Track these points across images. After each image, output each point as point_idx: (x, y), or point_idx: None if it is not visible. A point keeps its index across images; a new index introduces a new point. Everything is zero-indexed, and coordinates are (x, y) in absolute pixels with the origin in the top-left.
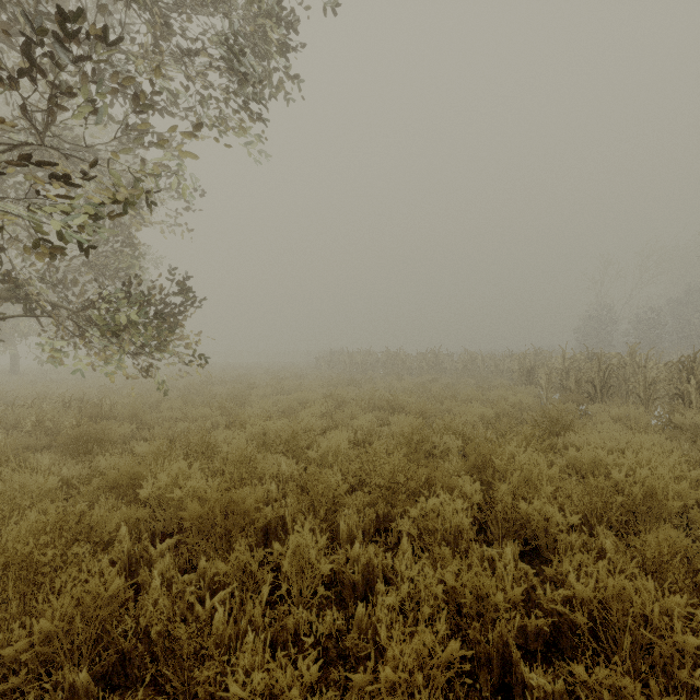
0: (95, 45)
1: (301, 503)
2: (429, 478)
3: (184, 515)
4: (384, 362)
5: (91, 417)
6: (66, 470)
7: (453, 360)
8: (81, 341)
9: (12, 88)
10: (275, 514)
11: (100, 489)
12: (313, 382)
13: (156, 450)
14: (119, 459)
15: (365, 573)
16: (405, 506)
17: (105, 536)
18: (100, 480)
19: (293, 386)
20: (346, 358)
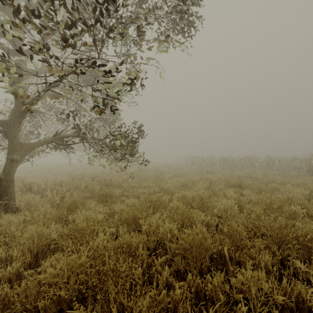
0: (128, 0)
1: (231, 244)
2: (307, 235)
3: (172, 245)
4: (221, 162)
5: (103, 184)
6: (101, 210)
7: (259, 161)
8: (101, 152)
9: (90, 32)
10: (217, 248)
11: (118, 221)
12: (190, 171)
13: (140, 203)
14: (122, 206)
15: (295, 301)
16: (292, 251)
17: (136, 252)
18: (118, 217)
19: (180, 173)
20: (201, 160)
